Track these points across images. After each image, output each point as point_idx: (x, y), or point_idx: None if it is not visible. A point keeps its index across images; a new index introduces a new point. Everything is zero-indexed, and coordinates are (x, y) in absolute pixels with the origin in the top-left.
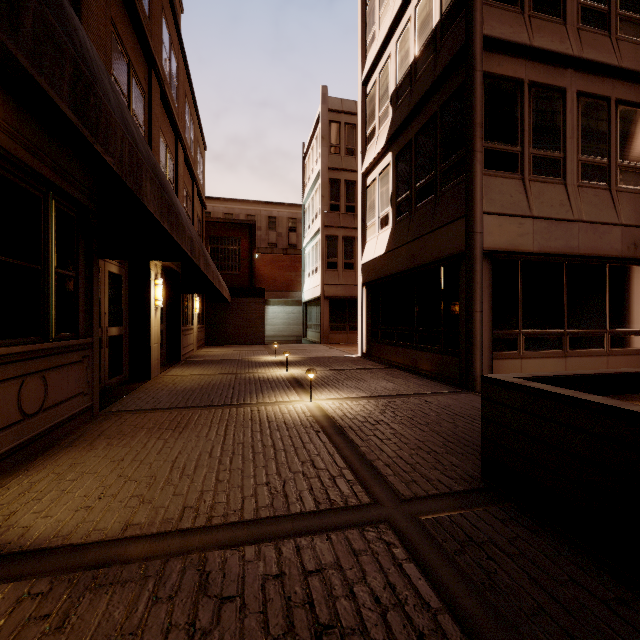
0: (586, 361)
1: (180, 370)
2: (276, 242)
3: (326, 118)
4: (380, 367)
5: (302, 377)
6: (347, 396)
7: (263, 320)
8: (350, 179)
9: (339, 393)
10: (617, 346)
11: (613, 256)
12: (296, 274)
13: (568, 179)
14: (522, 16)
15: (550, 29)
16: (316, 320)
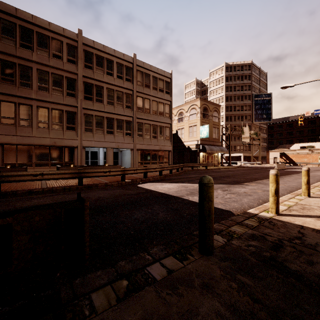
0: (42, 169)
1: None
2: None
3: None
4: None
5: None
6: None
7: None
8: None
9: None
10: (53, 166)
11: (47, 145)
12: None
13: (33, 126)
14: (15, 87)
15: (26, 91)
16: None
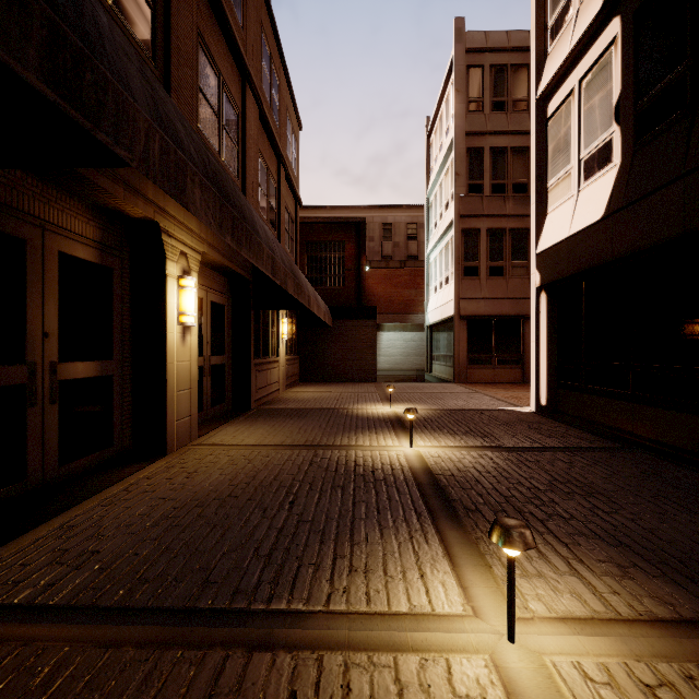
0: None
1: (233, 431)
2: (392, 254)
3: (462, 62)
4: (603, 446)
5: (445, 470)
6: (628, 606)
7: (374, 349)
8: (498, 145)
9: (583, 575)
10: None
11: None
12: (417, 292)
13: None
14: None
15: None
16: (446, 349)
